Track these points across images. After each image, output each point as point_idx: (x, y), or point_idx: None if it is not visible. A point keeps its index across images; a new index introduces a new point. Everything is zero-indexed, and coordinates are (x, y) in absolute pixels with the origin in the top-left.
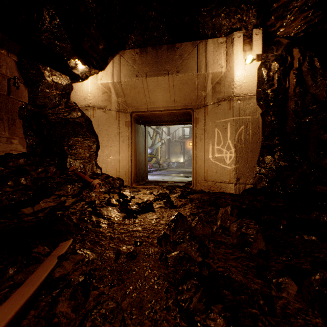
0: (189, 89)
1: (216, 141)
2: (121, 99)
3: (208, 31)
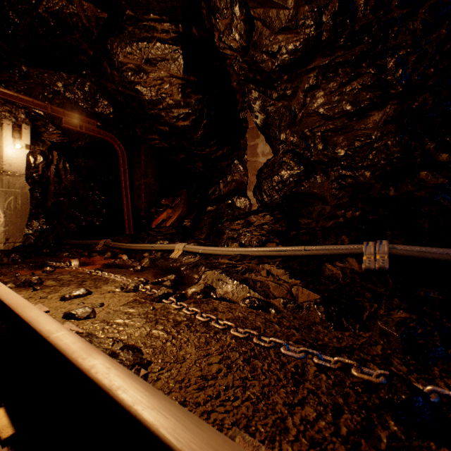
0: None
1: None
2: None
3: None
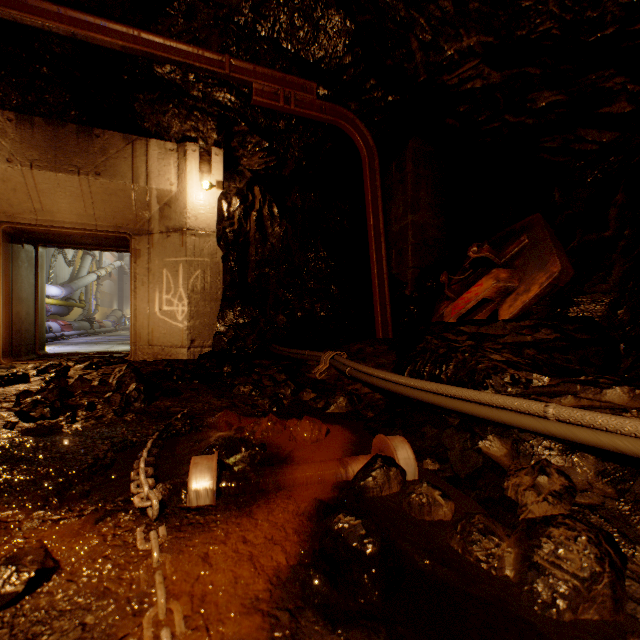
0: (121, 204)
1: (165, 288)
2: None
3: (150, 126)
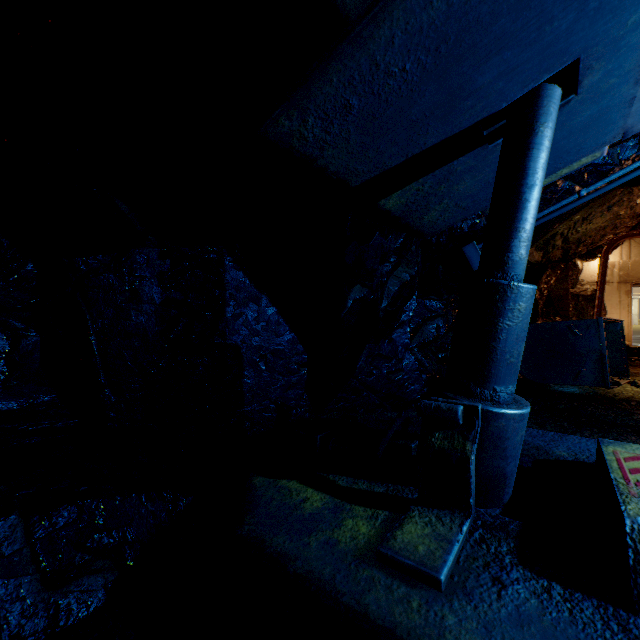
0: None
1: None
2: (622, 273)
3: None
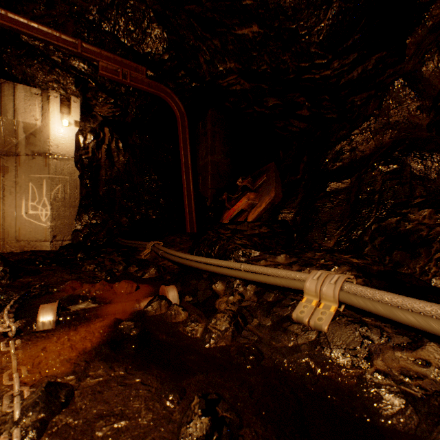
0: None
1: (31, 197)
2: None
3: (18, 74)
